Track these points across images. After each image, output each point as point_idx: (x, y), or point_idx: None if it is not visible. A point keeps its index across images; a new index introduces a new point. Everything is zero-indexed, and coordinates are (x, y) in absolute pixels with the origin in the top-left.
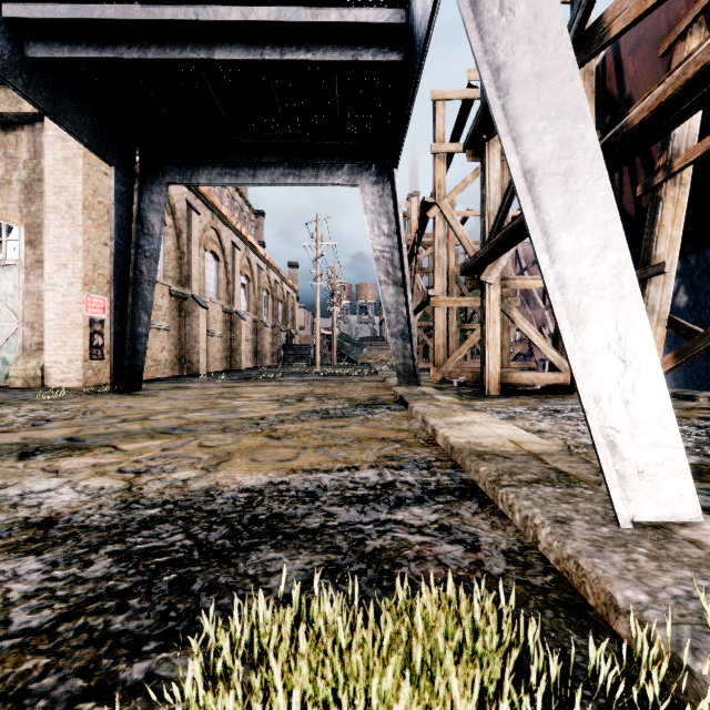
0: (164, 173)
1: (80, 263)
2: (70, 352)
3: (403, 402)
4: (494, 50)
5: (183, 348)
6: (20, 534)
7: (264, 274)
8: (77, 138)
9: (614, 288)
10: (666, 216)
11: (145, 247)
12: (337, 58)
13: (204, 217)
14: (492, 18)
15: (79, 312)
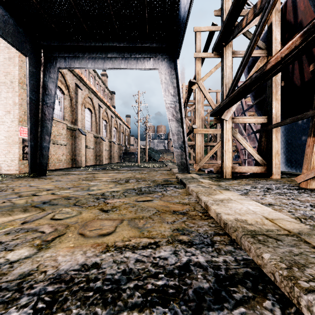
0: (56, 62)
1: (17, 111)
2: (12, 156)
3: (182, 183)
4: None
5: (73, 154)
6: None
7: (114, 120)
8: (3, 38)
9: None
10: None
11: (47, 101)
12: None
13: (84, 92)
14: None
15: (16, 135)
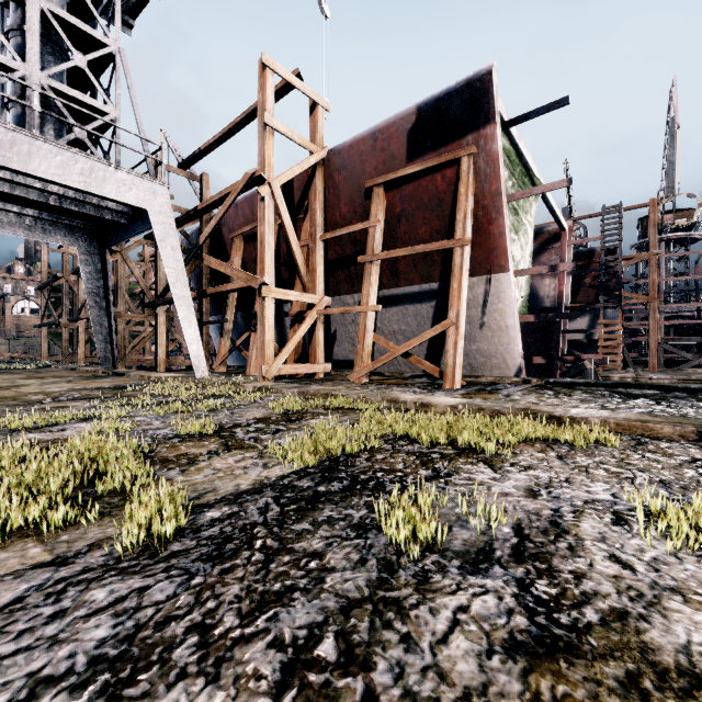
0: None
1: None
2: None
3: (119, 374)
4: (175, 290)
5: None
6: (70, 391)
7: None
8: None
9: (197, 340)
10: (230, 301)
11: None
12: (93, 214)
13: None
14: (175, 283)
15: None
